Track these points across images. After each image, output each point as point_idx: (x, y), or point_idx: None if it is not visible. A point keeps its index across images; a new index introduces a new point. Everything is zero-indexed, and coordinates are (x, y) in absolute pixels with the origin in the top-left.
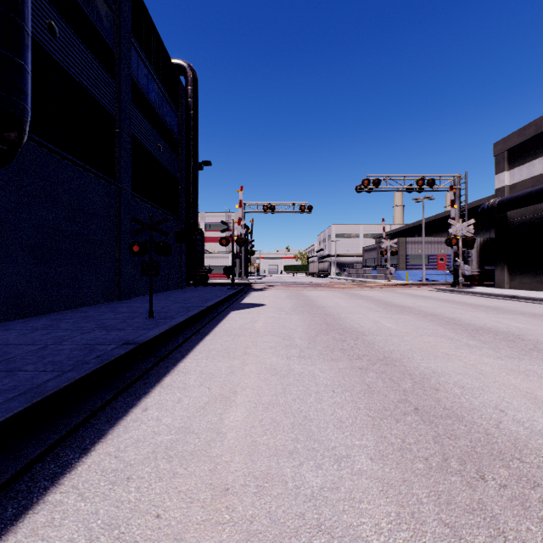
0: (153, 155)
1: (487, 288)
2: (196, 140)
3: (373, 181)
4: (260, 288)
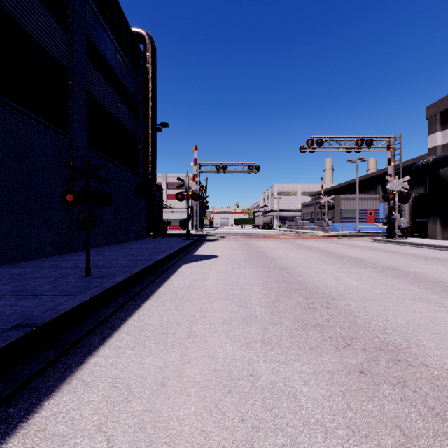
0: (112, 113)
1: (421, 239)
2: (154, 102)
3: (316, 142)
4: (213, 239)
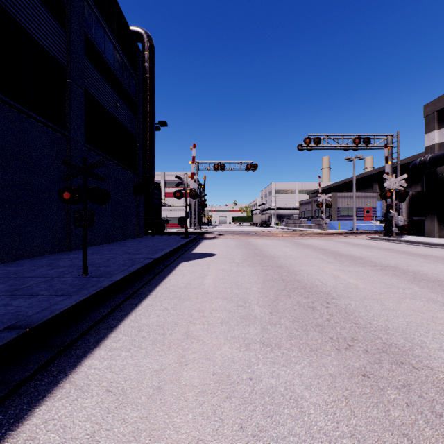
0: (110, 112)
1: (418, 237)
2: (152, 101)
3: (314, 140)
4: (212, 237)
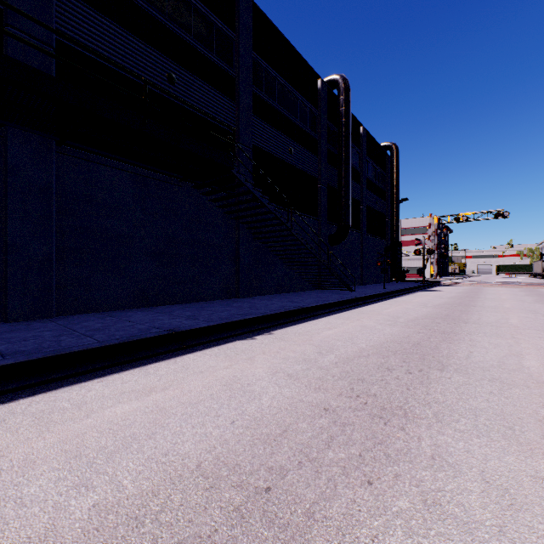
0: (374, 209)
1: None
2: (397, 189)
3: None
4: (447, 284)
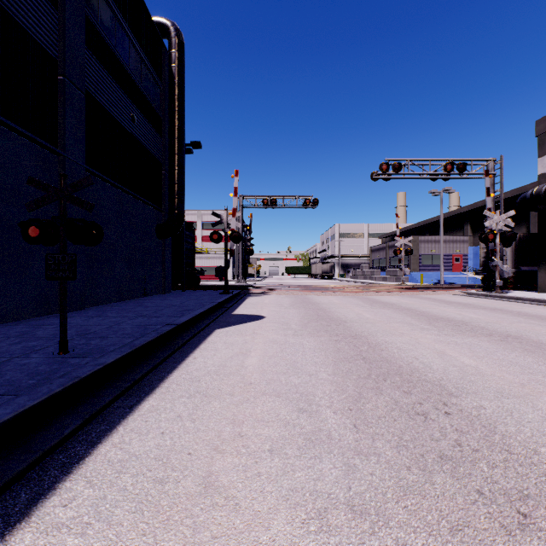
0: (124, 126)
1: (529, 293)
2: (181, 114)
3: (393, 166)
4: (259, 293)
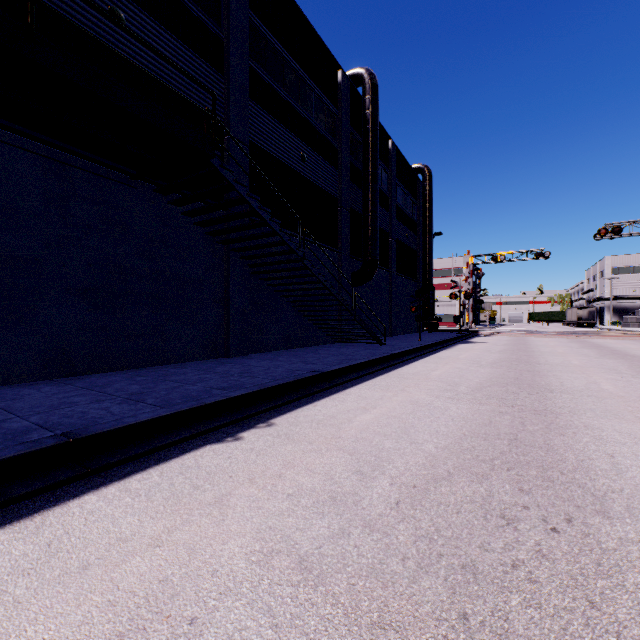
0: (404, 243)
1: None
2: (430, 221)
3: (612, 230)
4: (486, 334)
